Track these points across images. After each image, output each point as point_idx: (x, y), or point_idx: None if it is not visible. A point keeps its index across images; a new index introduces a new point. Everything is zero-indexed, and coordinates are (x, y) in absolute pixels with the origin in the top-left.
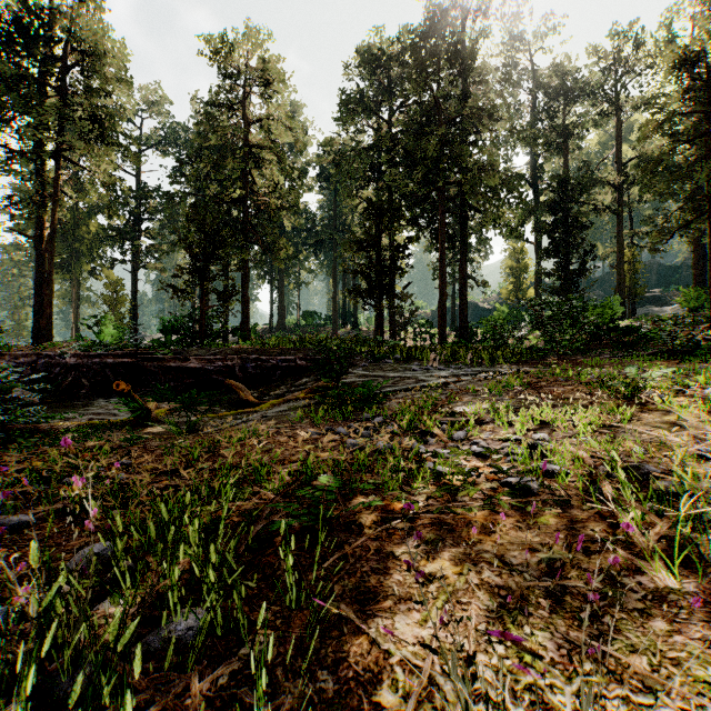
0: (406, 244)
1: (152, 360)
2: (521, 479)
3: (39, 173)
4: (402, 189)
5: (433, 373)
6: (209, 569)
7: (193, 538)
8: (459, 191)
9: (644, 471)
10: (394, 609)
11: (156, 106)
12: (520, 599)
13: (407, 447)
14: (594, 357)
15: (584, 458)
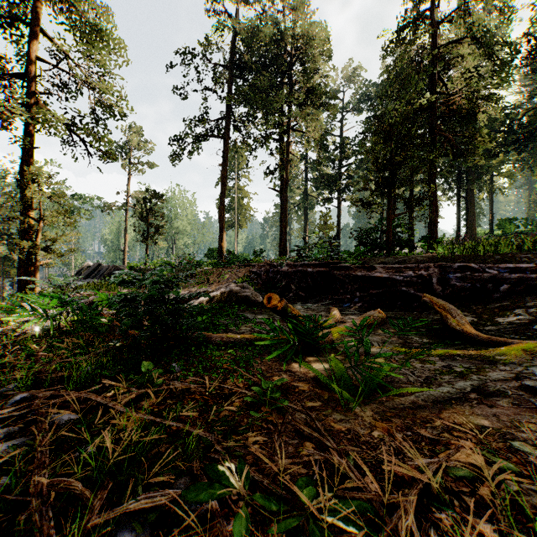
0: None
1: (341, 269)
2: None
3: (281, 148)
4: None
5: None
6: None
7: None
8: None
9: None
10: None
11: (353, 77)
12: None
13: None
14: None
15: None
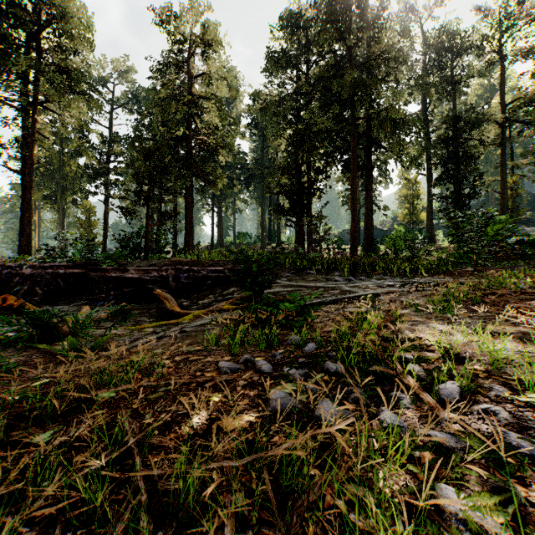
0: (324, 167)
1: (97, 271)
2: None
3: (24, 120)
4: (319, 125)
5: (357, 284)
6: None
7: None
8: (366, 129)
9: None
10: None
11: (123, 72)
12: None
13: None
14: (509, 268)
15: None
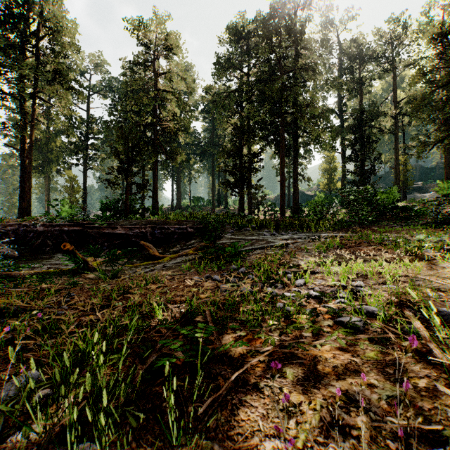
0: (259, 153)
1: (93, 228)
2: (351, 319)
3: (23, 108)
4: (256, 117)
5: (278, 237)
6: (100, 413)
7: (88, 384)
8: (293, 119)
9: (443, 313)
10: (261, 447)
11: (98, 65)
12: (370, 440)
13: (265, 295)
14: (384, 226)
15: (396, 302)
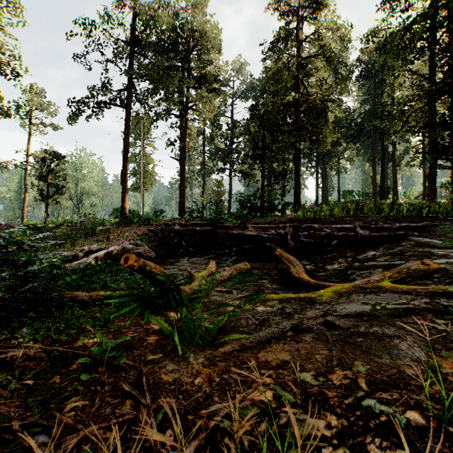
0: None
1: (222, 228)
2: None
3: (181, 123)
4: None
5: None
6: None
7: None
8: None
9: None
10: None
11: (241, 71)
12: None
13: None
14: None
15: None
